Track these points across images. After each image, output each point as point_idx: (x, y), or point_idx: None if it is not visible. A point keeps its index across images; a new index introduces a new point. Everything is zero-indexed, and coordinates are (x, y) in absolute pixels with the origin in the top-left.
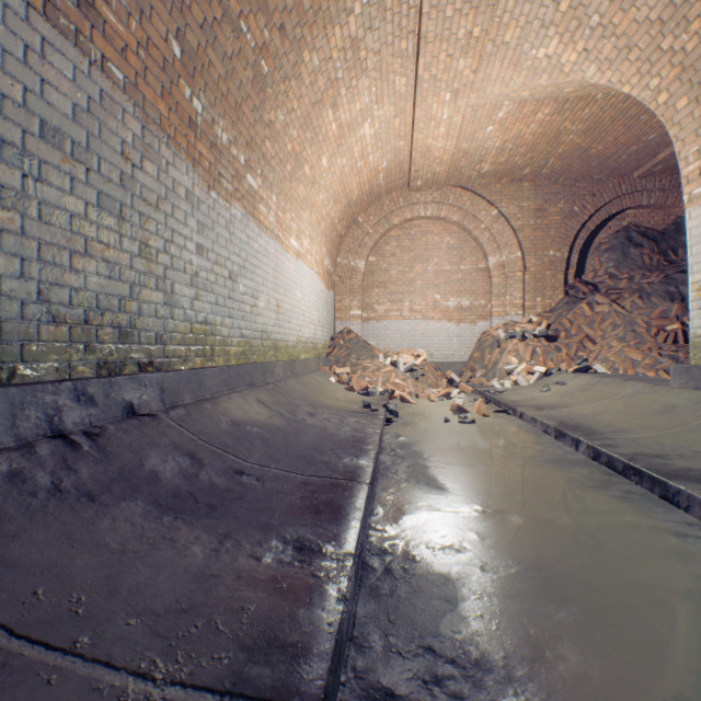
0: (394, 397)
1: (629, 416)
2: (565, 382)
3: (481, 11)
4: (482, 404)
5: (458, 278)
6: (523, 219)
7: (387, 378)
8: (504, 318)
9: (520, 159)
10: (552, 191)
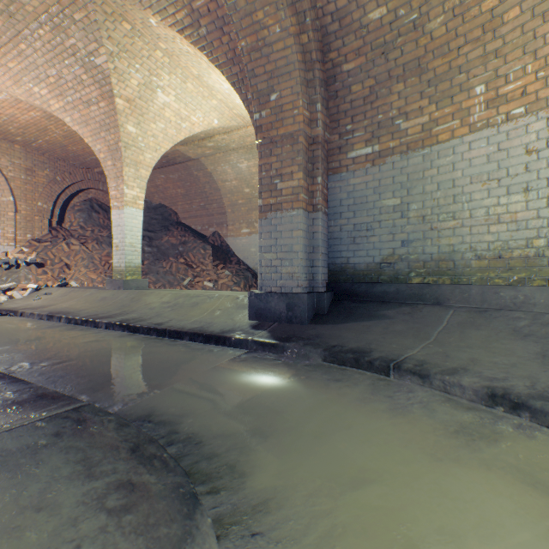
0: None
1: (88, 304)
2: (53, 293)
3: None
4: None
5: None
6: (16, 172)
7: None
8: None
9: (15, 129)
10: (41, 160)
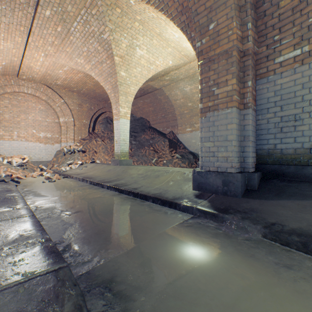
0: (13, 177)
1: (101, 173)
2: (88, 166)
3: (58, 39)
4: (58, 175)
5: (46, 124)
6: (74, 106)
7: (6, 169)
8: (67, 143)
9: (73, 85)
10: (85, 99)
